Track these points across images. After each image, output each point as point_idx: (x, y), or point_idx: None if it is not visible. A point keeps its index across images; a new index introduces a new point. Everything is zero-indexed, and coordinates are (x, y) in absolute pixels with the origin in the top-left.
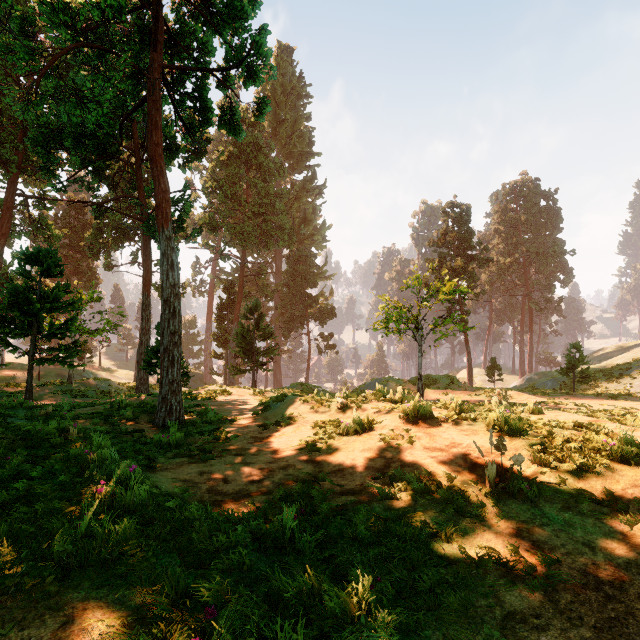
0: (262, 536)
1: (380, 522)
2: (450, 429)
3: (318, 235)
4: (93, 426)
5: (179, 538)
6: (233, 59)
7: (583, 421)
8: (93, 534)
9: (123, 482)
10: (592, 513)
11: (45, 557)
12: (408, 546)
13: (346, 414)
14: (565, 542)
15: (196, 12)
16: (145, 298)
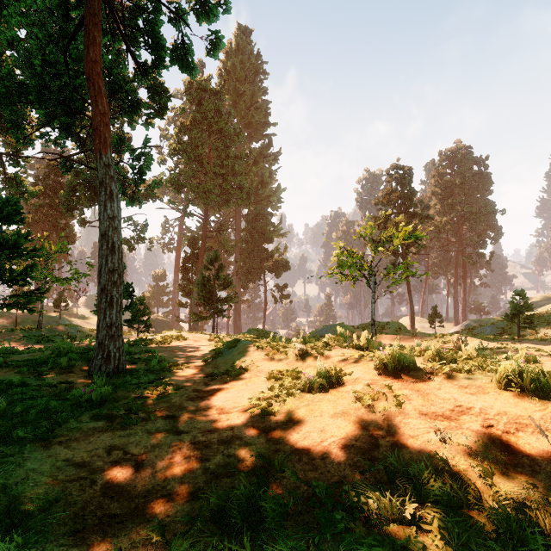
0: None
1: None
2: (445, 385)
3: (274, 196)
4: (16, 376)
5: None
6: None
7: None
8: None
9: None
10: None
11: None
12: None
13: (306, 362)
14: None
15: None
16: None
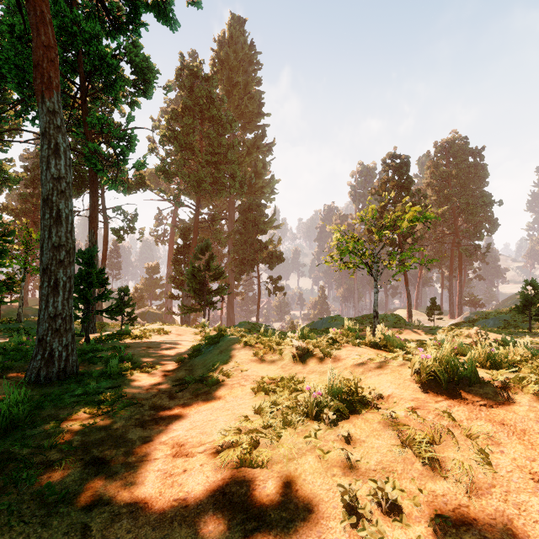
0: None
1: None
2: None
3: (267, 187)
4: None
5: None
6: None
7: None
8: None
9: None
10: None
11: None
12: None
13: (307, 366)
14: None
15: None
16: (91, 235)
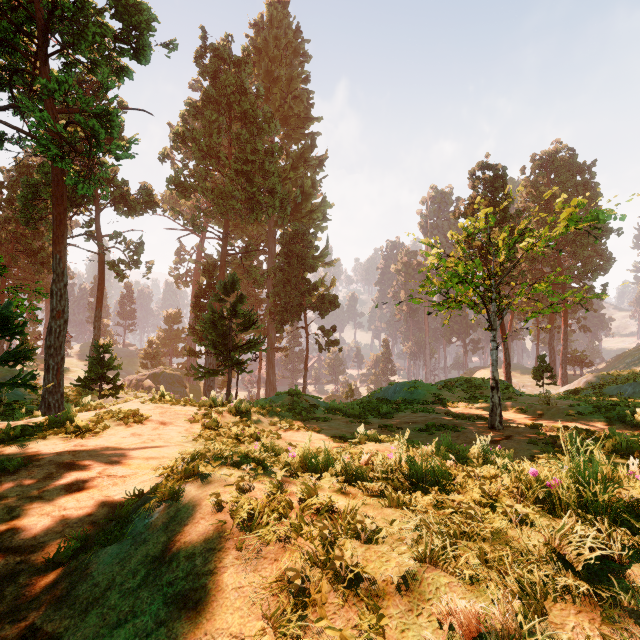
0: None
1: None
2: None
3: (318, 212)
4: None
5: None
6: None
7: None
8: None
9: None
10: None
11: None
12: None
13: None
14: None
15: None
16: (56, 263)
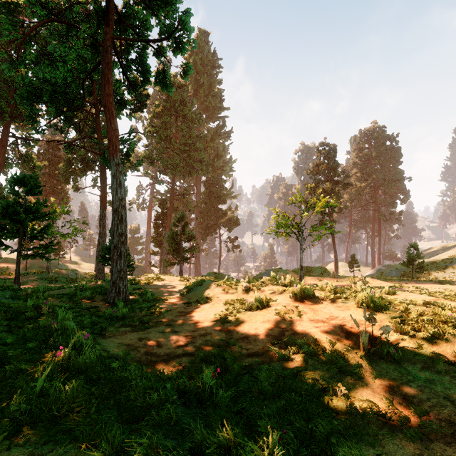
0: (187, 390)
1: (279, 379)
2: (328, 306)
3: (227, 166)
4: (61, 303)
5: (118, 396)
6: (165, 33)
7: (427, 300)
8: (48, 392)
9: (79, 347)
10: (447, 372)
11: (5, 413)
12: (303, 399)
13: (249, 294)
14: (429, 396)
15: (138, 0)
16: (102, 211)
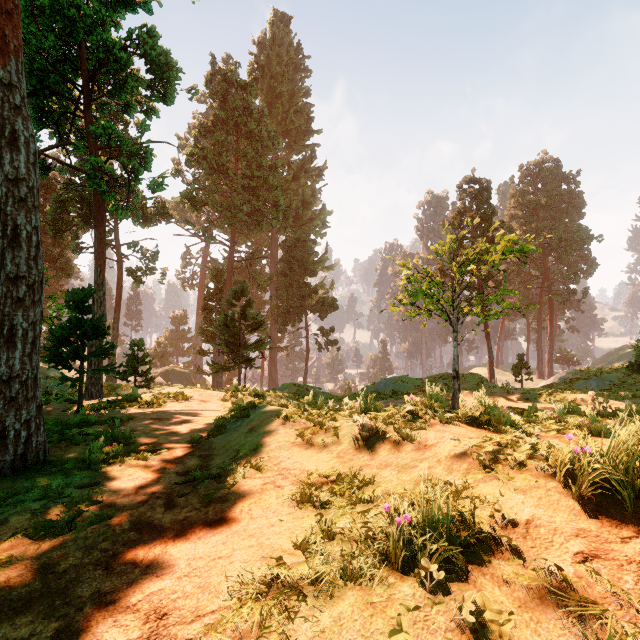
0: None
1: None
2: None
3: (318, 220)
4: None
5: None
6: None
7: None
8: None
9: None
10: None
11: None
12: None
13: (377, 455)
14: None
15: None
16: (97, 275)
